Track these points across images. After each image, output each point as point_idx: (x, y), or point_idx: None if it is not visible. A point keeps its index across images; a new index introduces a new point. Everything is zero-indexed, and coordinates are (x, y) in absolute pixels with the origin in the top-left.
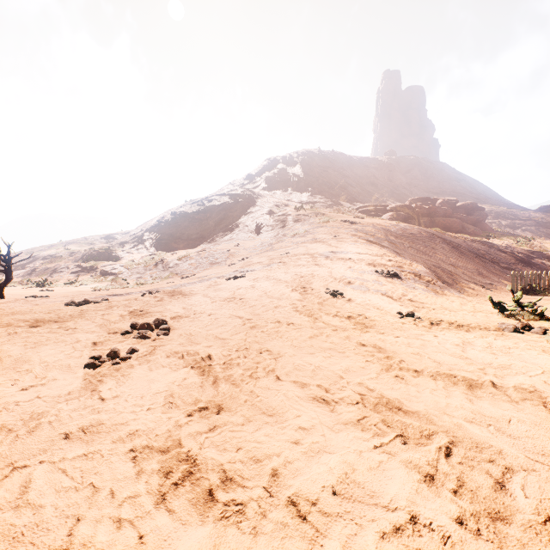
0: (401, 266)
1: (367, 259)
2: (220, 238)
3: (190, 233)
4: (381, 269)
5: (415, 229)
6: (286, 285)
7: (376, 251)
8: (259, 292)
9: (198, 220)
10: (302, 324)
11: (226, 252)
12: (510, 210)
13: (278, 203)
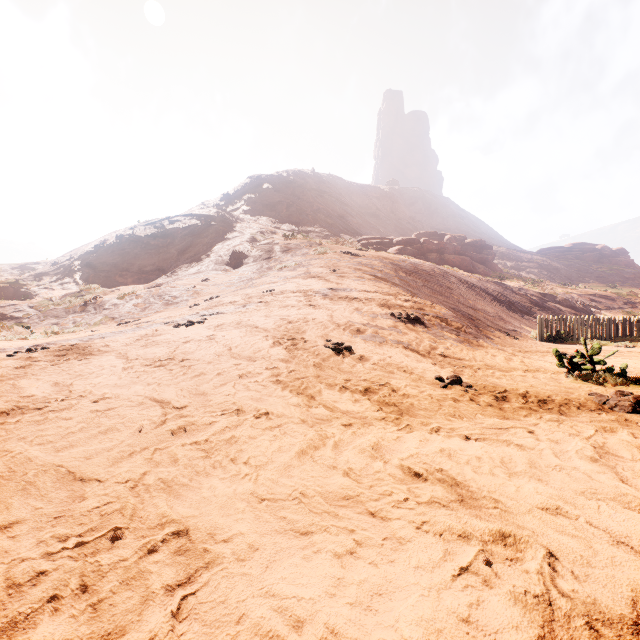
0: (422, 308)
1: (378, 298)
2: (184, 271)
3: (143, 263)
4: (399, 312)
5: (427, 265)
6: (265, 336)
7: (388, 289)
8: (219, 348)
9: (154, 247)
10: (284, 414)
11: (189, 288)
12: (513, 251)
13: (262, 229)
